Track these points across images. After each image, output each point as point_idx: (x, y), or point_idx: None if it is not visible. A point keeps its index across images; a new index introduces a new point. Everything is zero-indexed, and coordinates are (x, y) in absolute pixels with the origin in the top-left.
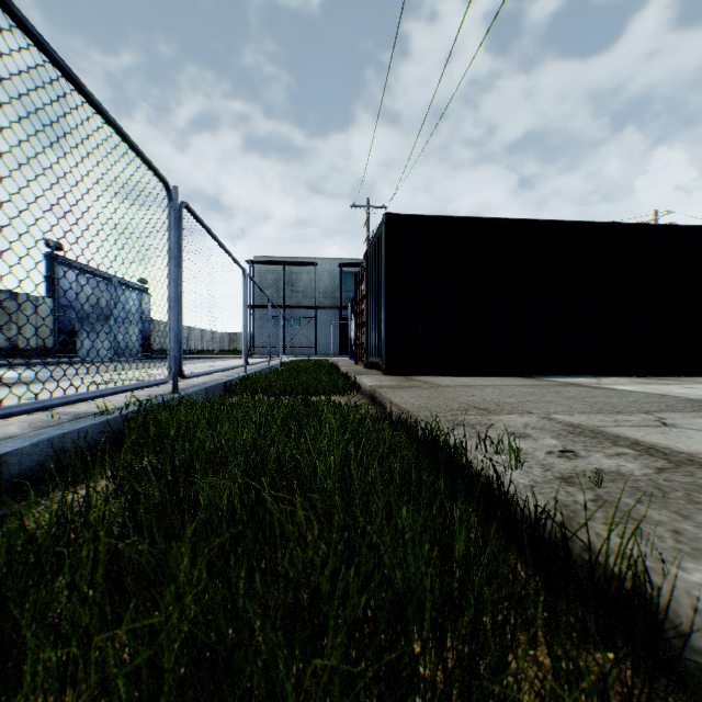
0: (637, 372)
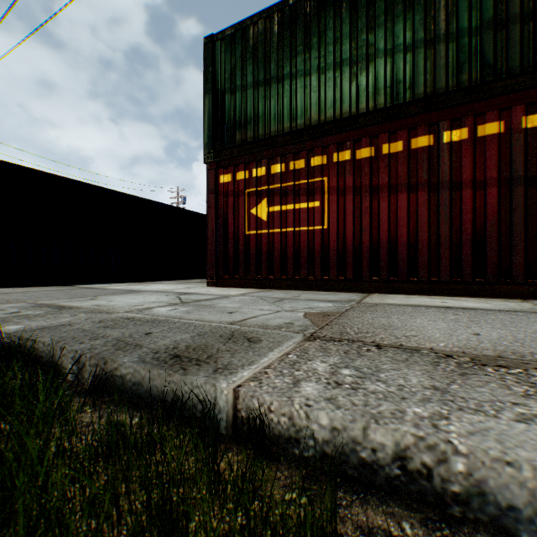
0: (143, 280)
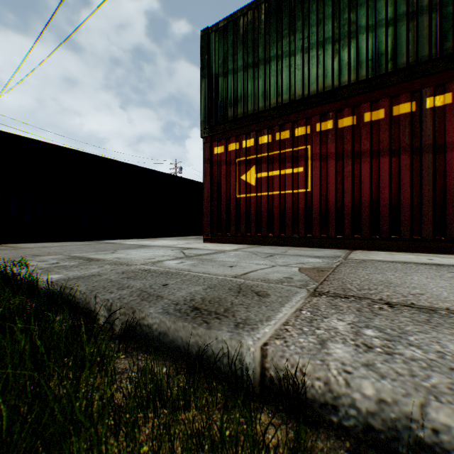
0: (149, 236)
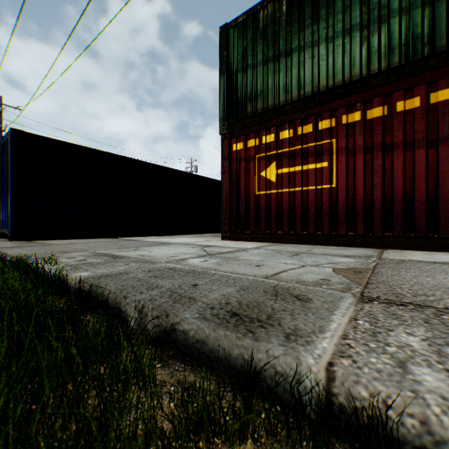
0: (167, 234)
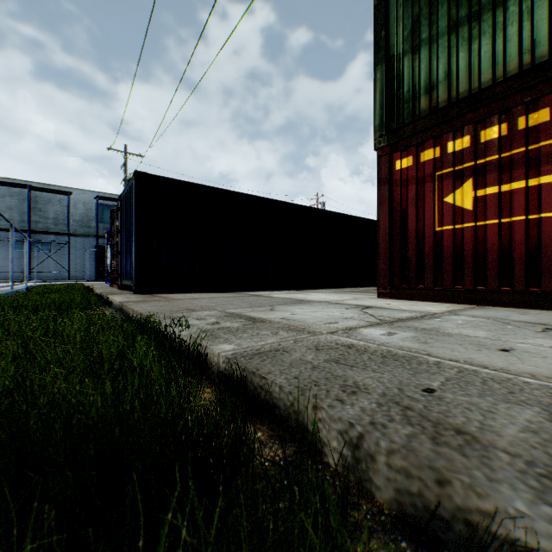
0: (296, 288)
